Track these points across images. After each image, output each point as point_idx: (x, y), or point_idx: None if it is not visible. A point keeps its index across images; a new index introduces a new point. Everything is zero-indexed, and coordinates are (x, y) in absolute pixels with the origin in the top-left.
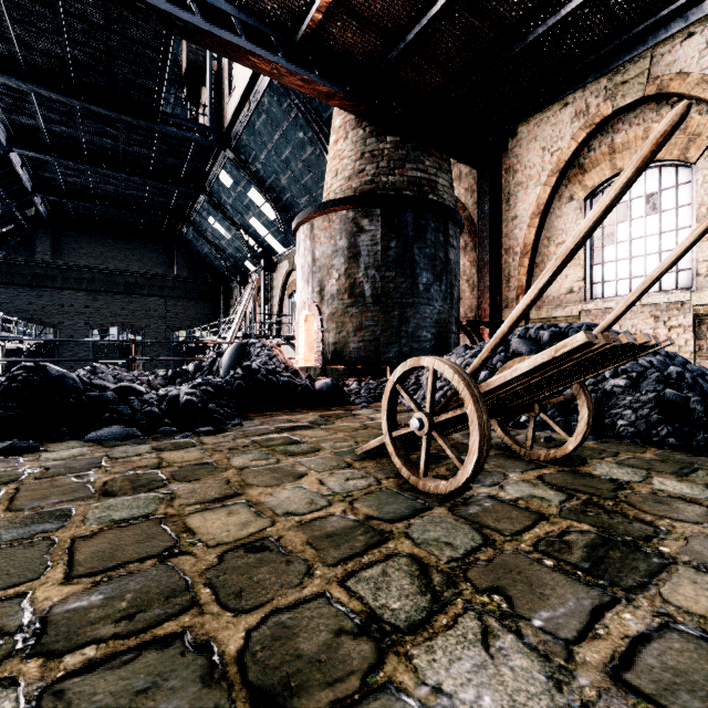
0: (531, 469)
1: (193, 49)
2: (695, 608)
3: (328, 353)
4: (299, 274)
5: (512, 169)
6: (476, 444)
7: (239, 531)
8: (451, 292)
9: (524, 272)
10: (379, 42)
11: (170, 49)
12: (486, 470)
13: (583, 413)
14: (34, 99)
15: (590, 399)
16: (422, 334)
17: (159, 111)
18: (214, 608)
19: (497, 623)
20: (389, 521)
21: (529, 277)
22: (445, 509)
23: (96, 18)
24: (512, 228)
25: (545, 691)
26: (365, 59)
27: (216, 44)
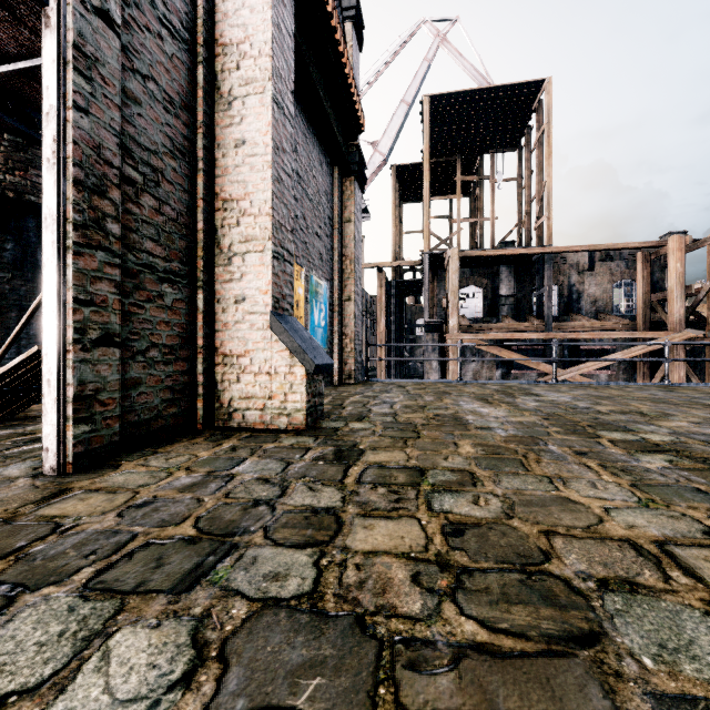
0: None
1: None
2: None
3: None
4: None
5: None
6: None
7: None
8: None
9: None
10: None
11: None
12: (27, 424)
13: None
14: None
15: None
16: None
17: None
18: None
19: None
20: None
21: None
22: None
23: None
24: None
25: None
26: None
27: None
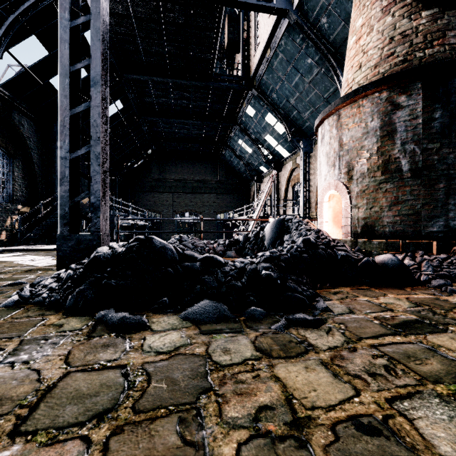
0: None
1: (231, 31)
2: None
3: (356, 227)
4: (322, 161)
5: None
6: None
7: None
8: None
9: None
10: None
11: (221, 25)
12: None
13: None
14: (150, 85)
15: None
16: None
17: (212, 73)
18: None
19: None
20: None
21: None
22: None
23: (180, 20)
24: None
25: None
26: None
27: None
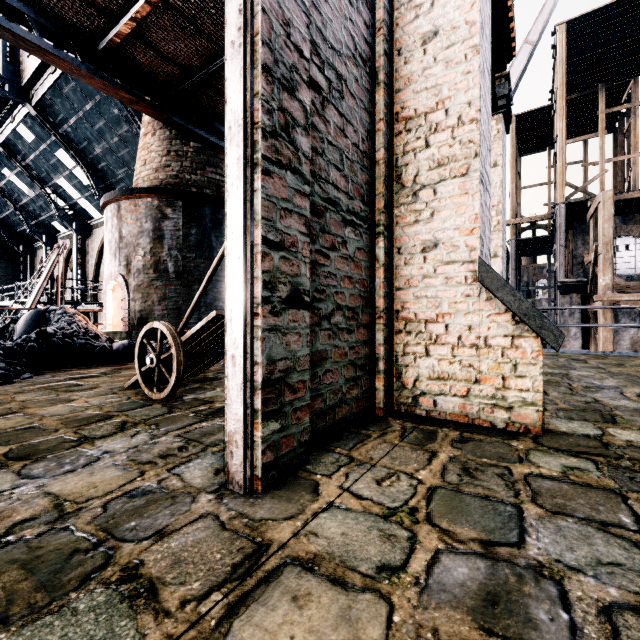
0: None
1: None
2: None
3: (134, 319)
4: (107, 248)
5: None
6: (175, 367)
7: (14, 425)
8: None
9: None
10: (177, 72)
11: None
12: (206, 388)
13: None
14: None
15: None
16: (218, 304)
17: None
18: None
19: (145, 431)
20: (121, 411)
21: None
22: (160, 404)
23: None
24: None
25: (145, 441)
26: (165, 79)
27: (7, 35)
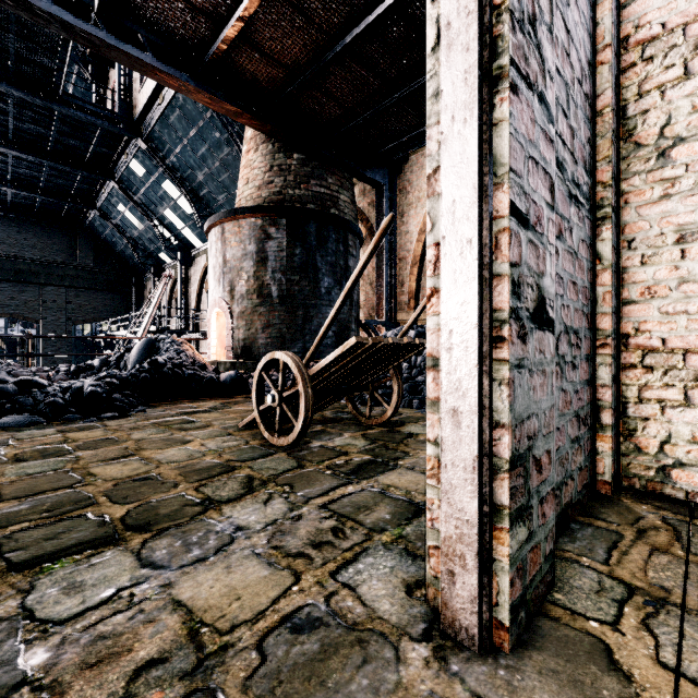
0: (362, 430)
1: None
2: (388, 483)
3: (238, 348)
4: (211, 274)
5: (405, 191)
6: (303, 408)
7: (131, 472)
8: (351, 295)
9: (414, 280)
10: (282, 75)
11: None
12: (330, 432)
13: (395, 390)
14: None
15: (400, 380)
16: None
17: (59, 91)
18: (108, 504)
19: (278, 495)
20: (242, 461)
21: (418, 283)
22: (285, 453)
23: None
24: (405, 241)
25: (284, 513)
26: (270, 86)
27: (122, 57)
